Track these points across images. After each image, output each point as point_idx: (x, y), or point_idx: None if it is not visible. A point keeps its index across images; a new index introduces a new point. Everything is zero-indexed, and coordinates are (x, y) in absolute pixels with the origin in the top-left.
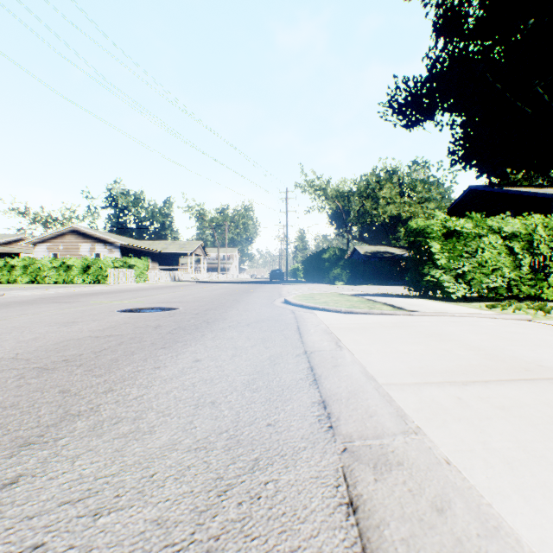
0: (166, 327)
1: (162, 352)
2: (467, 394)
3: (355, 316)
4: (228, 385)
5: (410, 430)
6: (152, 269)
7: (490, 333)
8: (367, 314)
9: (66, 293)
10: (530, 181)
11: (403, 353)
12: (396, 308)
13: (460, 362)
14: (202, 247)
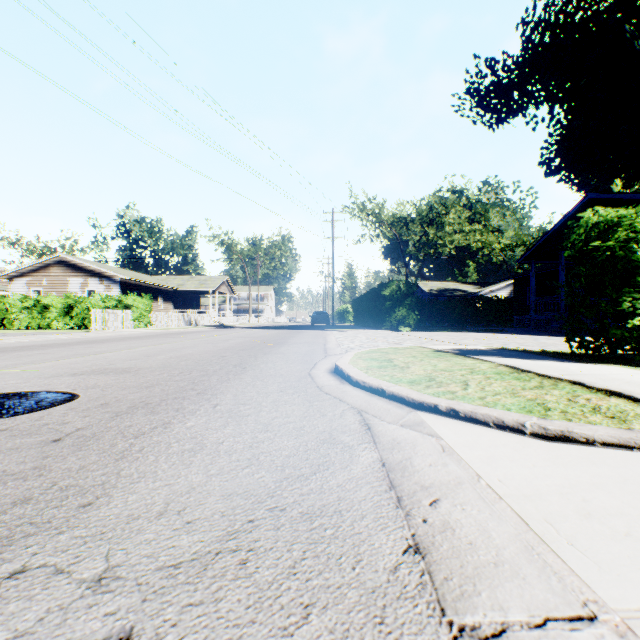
0: None
1: None
2: None
3: (617, 470)
4: None
5: None
6: (164, 310)
7: None
8: (633, 448)
9: None
10: None
11: None
12: None
13: None
14: (228, 284)
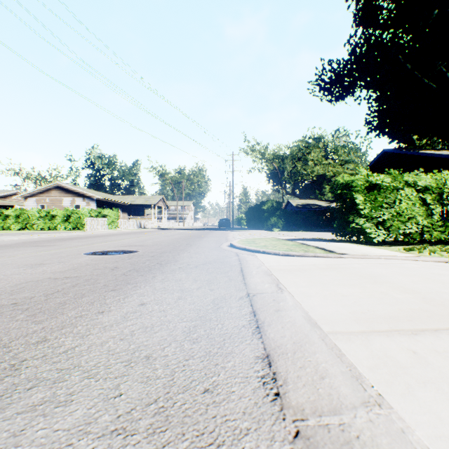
0: (122, 269)
1: (111, 294)
2: (421, 346)
3: (292, 258)
4: (168, 334)
5: (372, 400)
6: (122, 218)
7: (418, 275)
8: (302, 256)
9: (46, 238)
10: (432, 146)
11: (342, 296)
12: (327, 251)
13: (401, 306)
14: (163, 200)
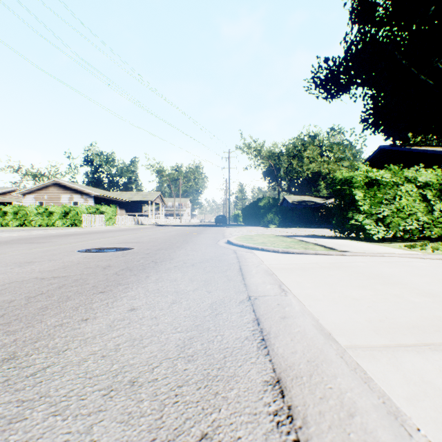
0: (114, 268)
1: (98, 297)
2: None
3: (292, 256)
4: (158, 349)
5: None
6: (120, 214)
7: (430, 274)
8: (302, 254)
9: (43, 234)
10: (427, 144)
11: (353, 300)
12: (327, 248)
13: (423, 313)
14: (161, 197)
